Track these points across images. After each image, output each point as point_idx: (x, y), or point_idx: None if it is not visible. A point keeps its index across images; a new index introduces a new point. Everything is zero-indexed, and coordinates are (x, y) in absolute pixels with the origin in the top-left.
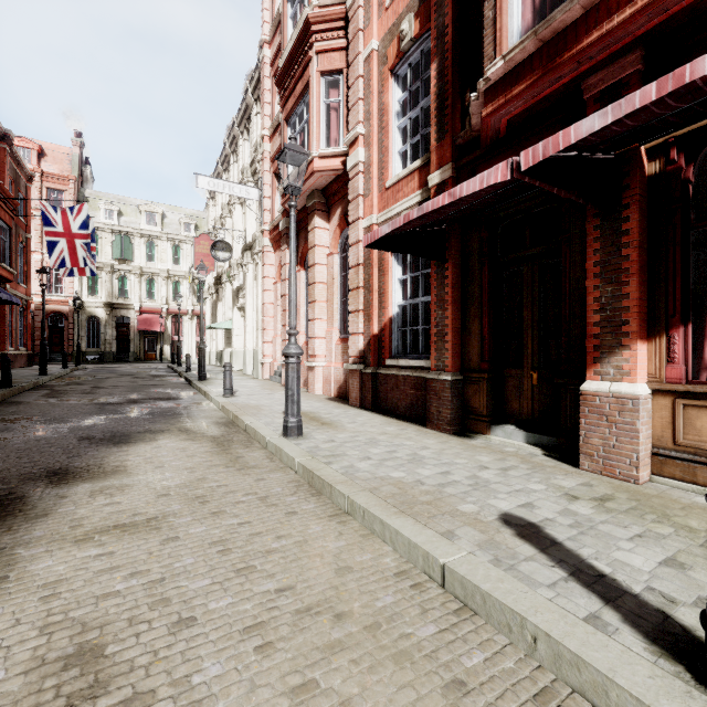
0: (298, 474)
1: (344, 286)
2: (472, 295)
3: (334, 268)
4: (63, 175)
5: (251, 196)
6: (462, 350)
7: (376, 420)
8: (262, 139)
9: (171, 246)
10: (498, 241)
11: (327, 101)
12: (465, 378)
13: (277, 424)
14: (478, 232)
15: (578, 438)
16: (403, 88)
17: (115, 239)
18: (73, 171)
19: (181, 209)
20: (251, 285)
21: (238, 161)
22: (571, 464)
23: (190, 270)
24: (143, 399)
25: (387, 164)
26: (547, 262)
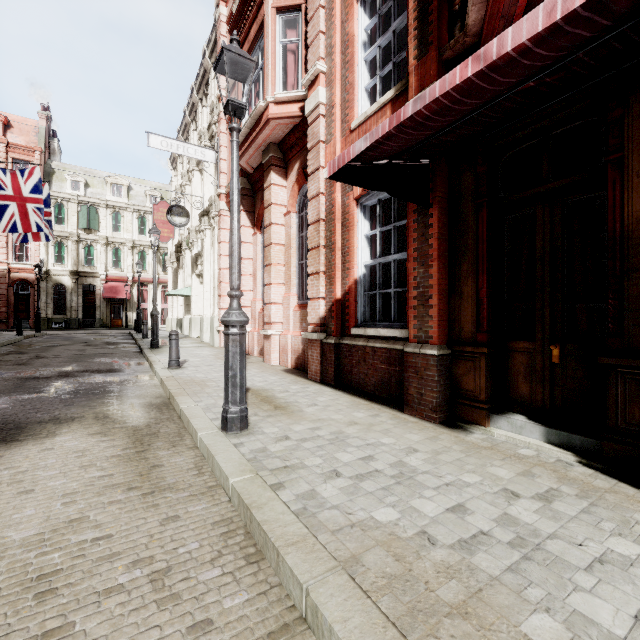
0: (232, 503)
1: (302, 248)
2: (464, 248)
3: (291, 229)
4: (29, 146)
5: (206, 158)
6: (449, 317)
7: (340, 401)
8: (218, 100)
9: (137, 217)
10: (499, 178)
11: (284, 41)
12: (454, 352)
13: (219, 409)
14: (473, 167)
15: (639, 444)
16: (370, 17)
17: (81, 209)
18: (39, 143)
19: (147, 182)
20: (208, 251)
21: (197, 129)
22: (633, 484)
23: (155, 240)
24: (78, 371)
25: (352, 102)
26: (572, 200)
